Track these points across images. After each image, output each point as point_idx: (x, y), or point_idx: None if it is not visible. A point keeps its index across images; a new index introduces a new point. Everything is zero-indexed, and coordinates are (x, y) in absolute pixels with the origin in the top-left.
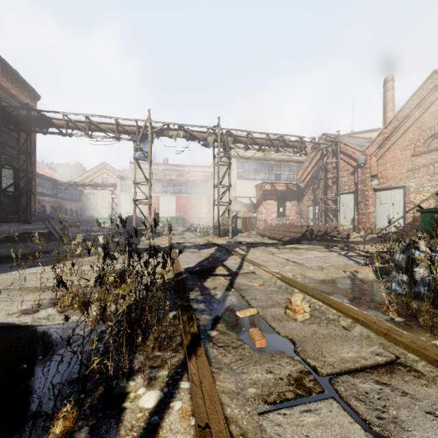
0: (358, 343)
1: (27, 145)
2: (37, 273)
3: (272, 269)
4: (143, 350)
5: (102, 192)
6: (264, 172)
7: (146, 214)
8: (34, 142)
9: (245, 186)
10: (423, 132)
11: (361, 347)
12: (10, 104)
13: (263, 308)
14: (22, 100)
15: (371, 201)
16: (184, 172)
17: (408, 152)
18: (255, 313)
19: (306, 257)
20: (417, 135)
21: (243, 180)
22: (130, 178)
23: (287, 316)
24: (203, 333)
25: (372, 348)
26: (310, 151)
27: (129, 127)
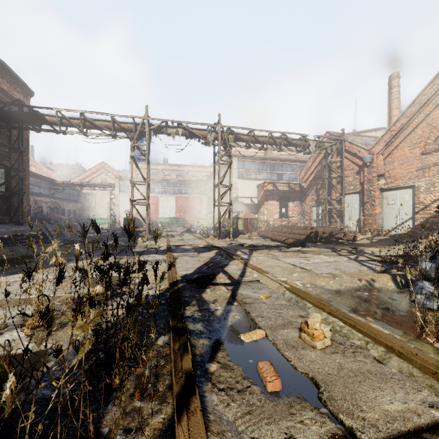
0: (401, 386)
1: (19, 143)
2: (17, 282)
3: (278, 278)
4: (112, 413)
5: (101, 192)
6: (266, 172)
7: (145, 215)
8: (27, 140)
9: (246, 186)
10: (434, 129)
11: (406, 392)
12: (1, 100)
13: (273, 329)
14: (14, 96)
15: (378, 201)
16: (184, 172)
17: (418, 151)
18: (263, 336)
19: (314, 262)
20: (428, 132)
21: (245, 180)
22: (129, 178)
23: (302, 341)
24: (200, 367)
25: (421, 393)
26: (314, 150)
27: (126, 124)
